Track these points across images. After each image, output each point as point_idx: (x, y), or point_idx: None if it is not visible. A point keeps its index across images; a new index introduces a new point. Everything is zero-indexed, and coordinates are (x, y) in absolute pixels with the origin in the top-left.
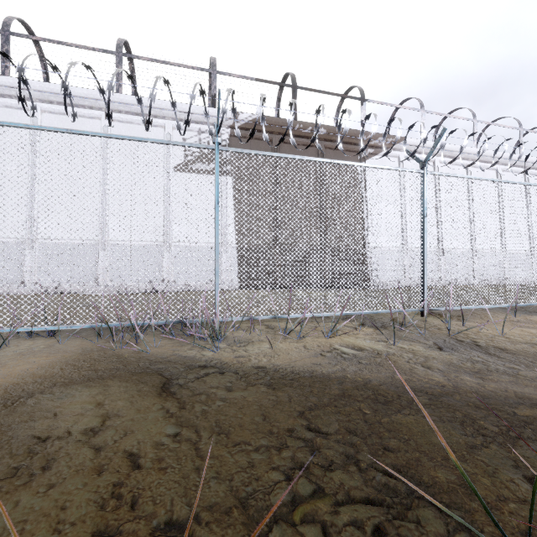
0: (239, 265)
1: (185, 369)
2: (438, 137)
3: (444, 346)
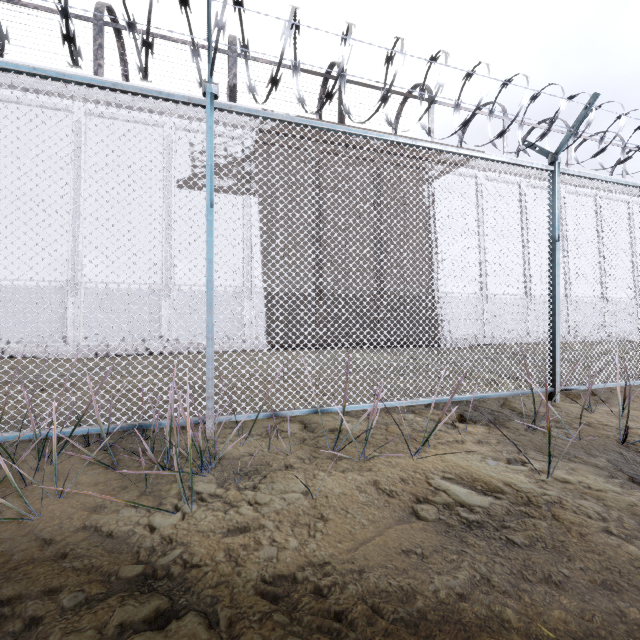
0: (268, 317)
1: (71, 609)
2: (583, 109)
3: (634, 471)
